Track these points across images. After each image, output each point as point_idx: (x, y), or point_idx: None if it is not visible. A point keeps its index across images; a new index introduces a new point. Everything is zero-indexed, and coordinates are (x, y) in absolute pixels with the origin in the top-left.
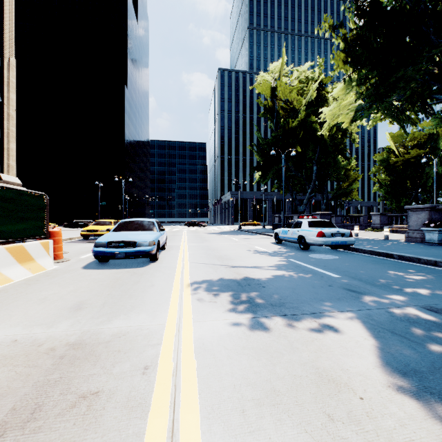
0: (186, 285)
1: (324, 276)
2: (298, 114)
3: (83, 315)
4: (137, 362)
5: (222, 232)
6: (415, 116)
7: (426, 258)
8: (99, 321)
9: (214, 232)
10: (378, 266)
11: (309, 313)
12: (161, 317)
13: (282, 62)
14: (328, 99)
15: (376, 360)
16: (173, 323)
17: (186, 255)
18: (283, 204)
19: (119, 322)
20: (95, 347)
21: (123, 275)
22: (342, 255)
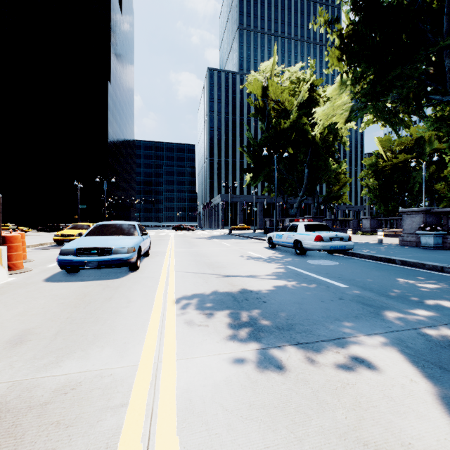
0: (171, 302)
1: (330, 286)
2: (290, 115)
3: (21, 353)
4: (83, 449)
5: (212, 236)
6: (408, 118)
7: (431, 264)
8: (42, 364)
9: (203, 236)
10: (384, 273)
11: (327, 340)
12: (134, 353)
13: (273, 61)
14: (319, 101)
15: (442, 420)
16: (148, 363)
17: (172, 263)
18: (275, 207)
19: (71, 365)
20: (21, 416)
21: (94, 289)
22: (342, 261)
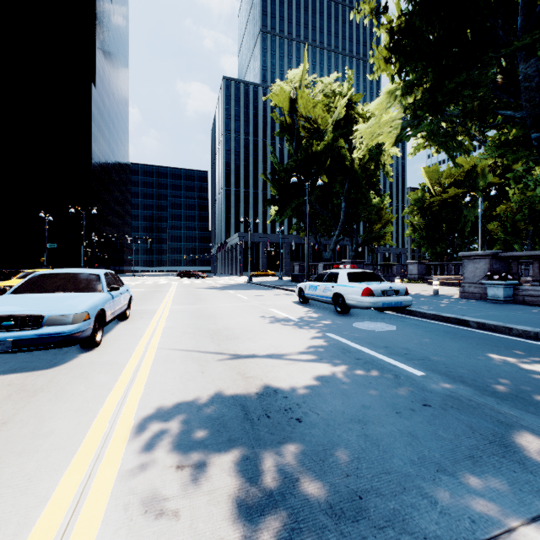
0: (121, 430)
1: (399, 375)
2: (324, 135)
3: None
4: None
5: (227, 286)
6: (468, 140)
7: (521, 328)
8: None
9: (215, 286)
10: (464, 345)
11: None
12: None
13: (303, 68)
14: (358, 121)
15: None
16: None
17: (158, 332)
18: (307, 249)
19: None
20: None
21: None
22: (399, 323)
